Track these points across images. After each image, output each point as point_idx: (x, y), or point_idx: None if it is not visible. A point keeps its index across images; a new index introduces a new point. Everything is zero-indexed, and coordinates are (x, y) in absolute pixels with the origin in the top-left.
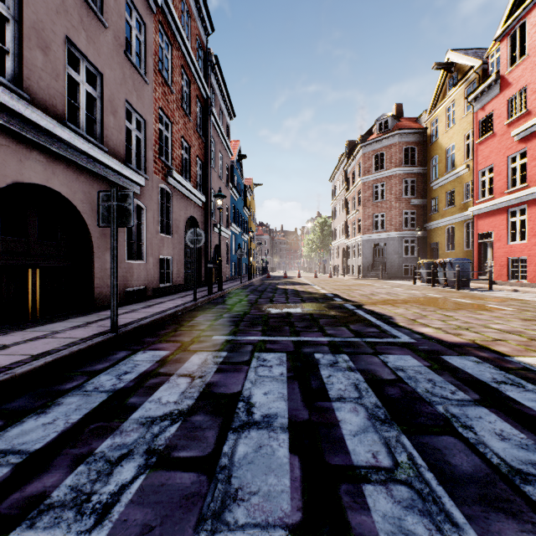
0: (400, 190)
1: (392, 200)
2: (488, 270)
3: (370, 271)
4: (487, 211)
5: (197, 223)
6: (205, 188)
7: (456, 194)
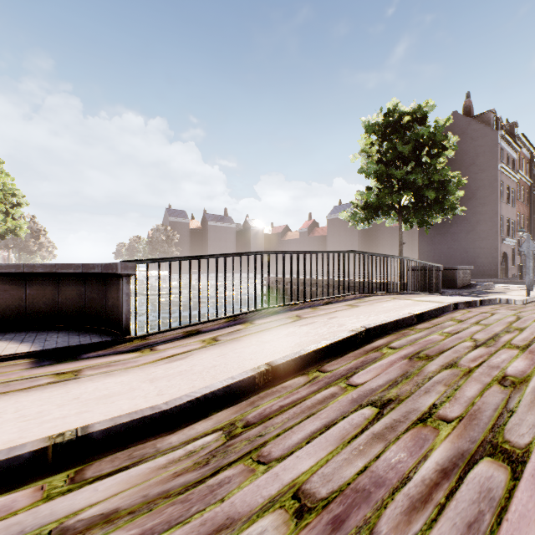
0: None
1: None
2: None
3: None
4: None
5: None
6: (529, 228)
7: None
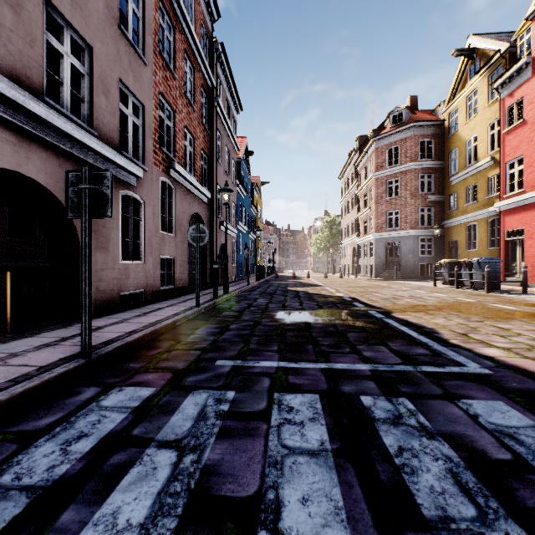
0: (416, 186)
1: (407, 196)
2: (522, 271)
3: (383, 271)
4: (516, 206)
5: (202, 220)
6: (211, 183)
7: (478, 189)
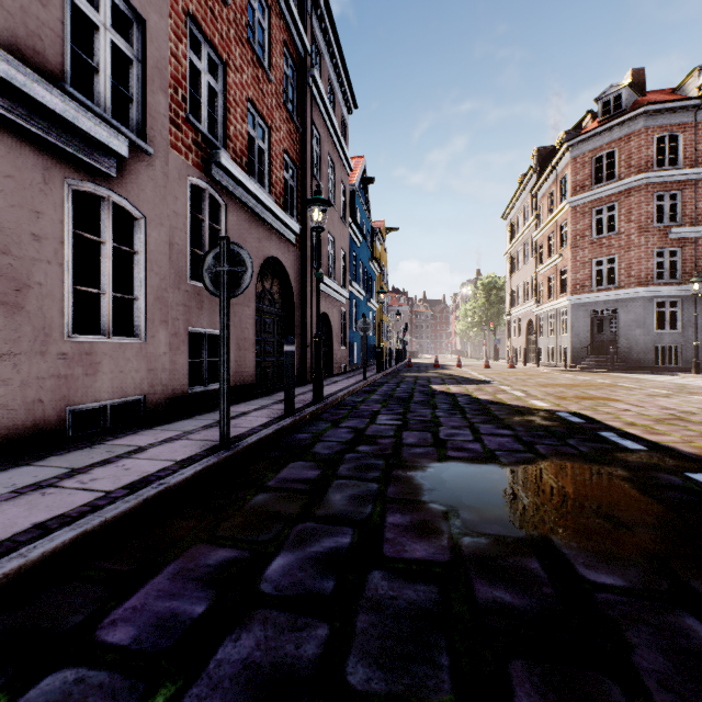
0: (649, 213)
1: (631, 232)
2: None
3: (586, 358)
4: None
5: (285, 272)
6: (302, 212)
7: None
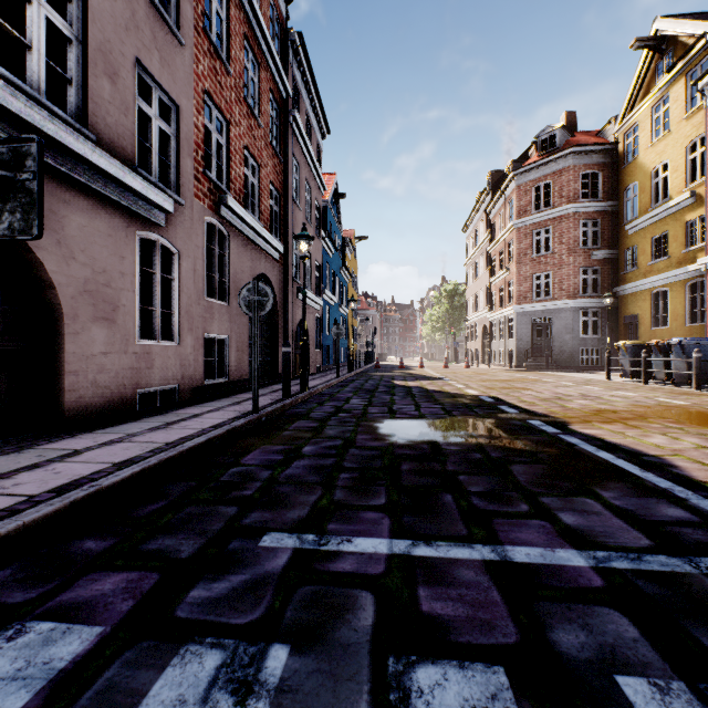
0: (576, 237)
1: (562, 253)
2: None
3: (528, 359)
4: None
5: (271, 285)
6: (284, 232)
7: (670, 239)
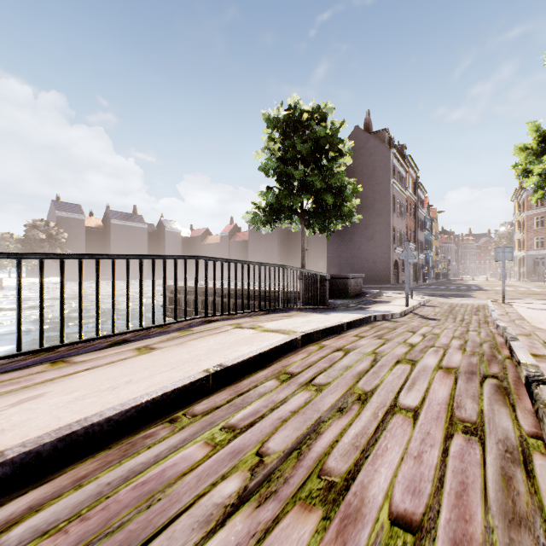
0: None
1: None
2: None
3: (531, 276)
4: None
5: None
6: (415, 240)
7: None
